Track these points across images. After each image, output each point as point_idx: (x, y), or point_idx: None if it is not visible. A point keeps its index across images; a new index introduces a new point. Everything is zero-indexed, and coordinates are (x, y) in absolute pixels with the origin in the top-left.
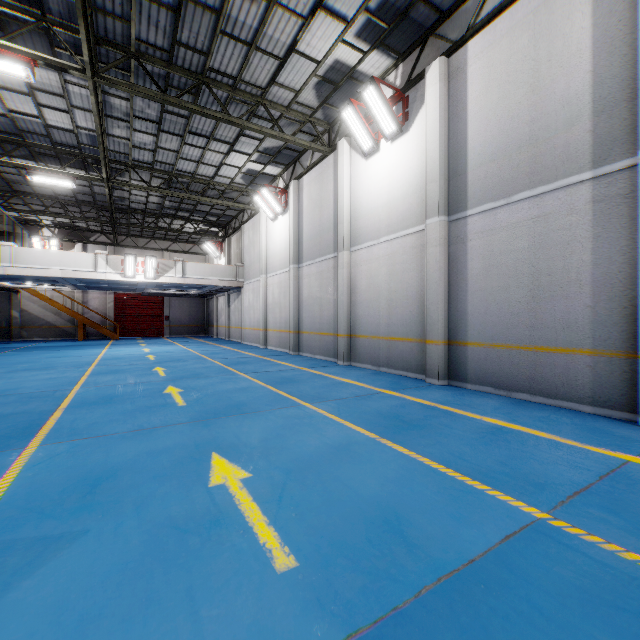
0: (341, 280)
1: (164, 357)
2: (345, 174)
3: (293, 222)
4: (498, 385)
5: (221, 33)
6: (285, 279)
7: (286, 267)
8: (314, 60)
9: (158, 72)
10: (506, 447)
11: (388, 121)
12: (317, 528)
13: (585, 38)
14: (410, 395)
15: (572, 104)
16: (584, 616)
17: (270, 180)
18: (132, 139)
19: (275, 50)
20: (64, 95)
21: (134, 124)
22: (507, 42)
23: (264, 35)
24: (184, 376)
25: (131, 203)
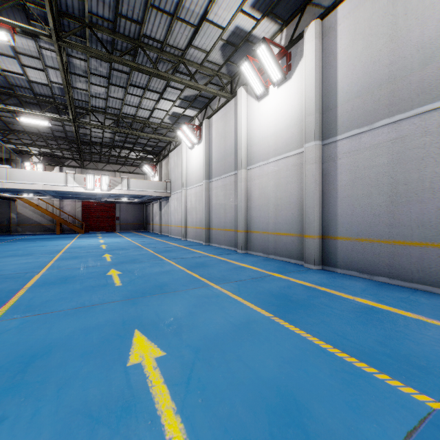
0: (240, 191)
1: (113, 246)
2: (243, 113)
3: (205, 149)
4: (362, 270)
5: (151, 7)
6: (199, 190)
7: (200, 182)
8: (220, 27)
9: (106, 39)
10: (381, 327)
11: (275, 71)
12: (221, 418)
13: None
14: (294, 278)
15: (425, 48)
16: None
17: (189, 120)
18: (90, 90)
19: (191, 20)
20: (40, 57)
21: (91, 79)
22: (370, 4)
23: (183, 8)
24: (124, 261)
25: (92, 138)
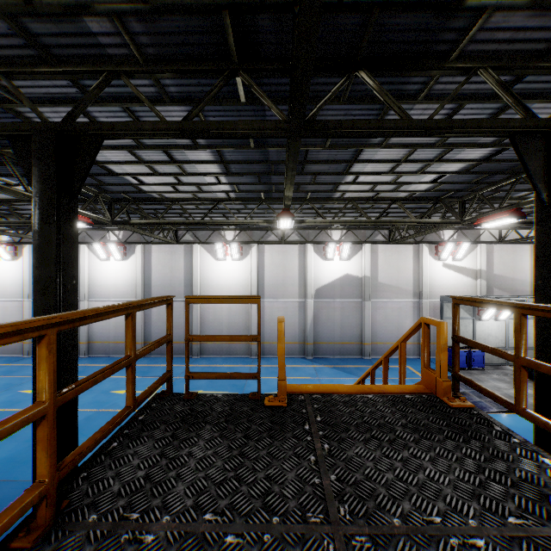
0: None
1: None
2: (86, 263)
3: (29, 271)
4: (162, 354)
5: None
6: (14, 306)
7: (15, 298)
8: None
9: None
10: None
11: (118, 255)
12: None
13: (183, 266)
14: (137, 364)
15: (180, 281)
16: (183, 382)
17: None
18: None
19: None
20: None
21: None
22: (164, 254)
23: None
24: (6, 387)
25: None
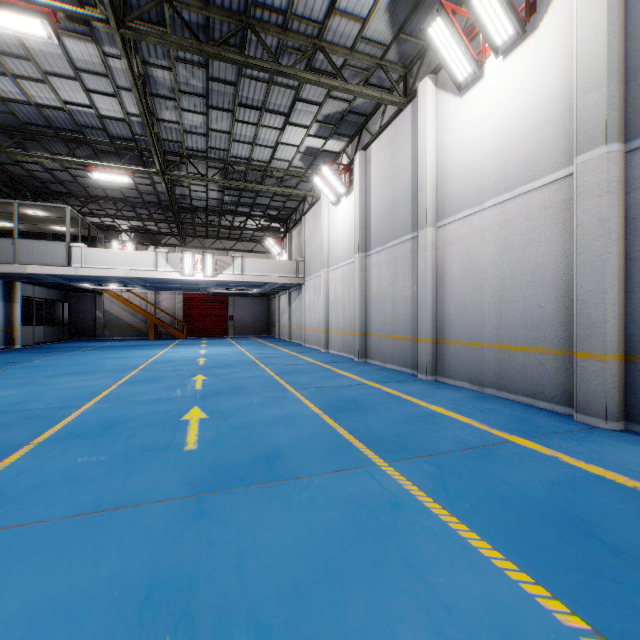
0: (423, 267)
1: (214, 361)
2: (428, 124)
3: (358, 202)
4: None
5: None
6: (349, 272)
7: (350, 257)
8: None
9: (196, 22)
10: None
11: (502, 22)
12: None
13: None
14: (568, 453)
15: None
16: None
17: (332, 159)
18: (182, 123)
19: None
20: (107, 74)
21: (181, 102)
22: None
23: None
24: (221, 390)
25: (193, 201)
